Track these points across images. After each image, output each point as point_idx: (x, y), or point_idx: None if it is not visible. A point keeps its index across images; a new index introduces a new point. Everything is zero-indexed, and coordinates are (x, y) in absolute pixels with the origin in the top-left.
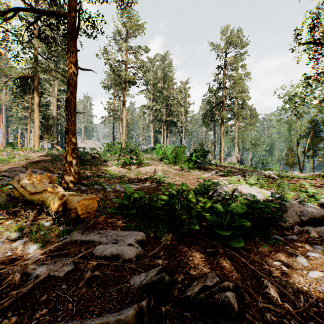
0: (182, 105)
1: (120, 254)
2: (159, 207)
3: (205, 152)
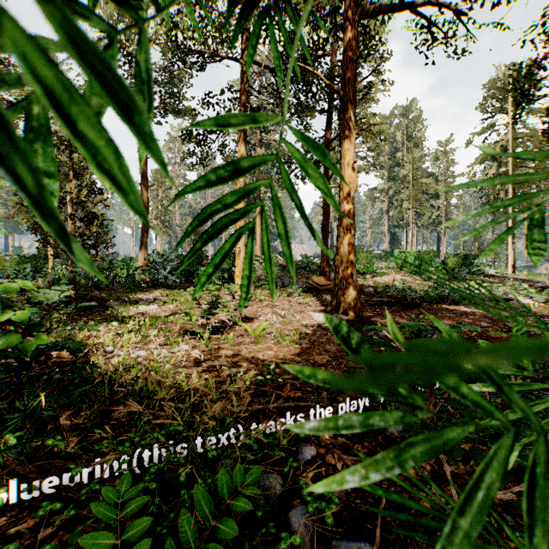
0: (440, 179)
1: (382, 300)
2: (397, 293)
3: (466, 258)
